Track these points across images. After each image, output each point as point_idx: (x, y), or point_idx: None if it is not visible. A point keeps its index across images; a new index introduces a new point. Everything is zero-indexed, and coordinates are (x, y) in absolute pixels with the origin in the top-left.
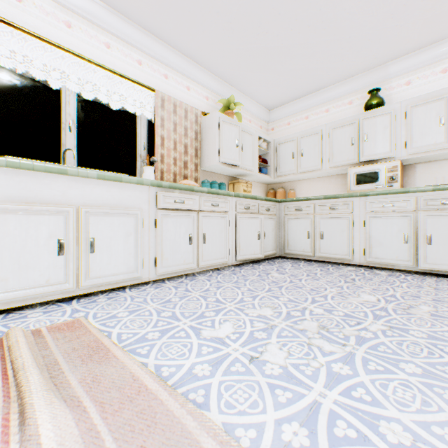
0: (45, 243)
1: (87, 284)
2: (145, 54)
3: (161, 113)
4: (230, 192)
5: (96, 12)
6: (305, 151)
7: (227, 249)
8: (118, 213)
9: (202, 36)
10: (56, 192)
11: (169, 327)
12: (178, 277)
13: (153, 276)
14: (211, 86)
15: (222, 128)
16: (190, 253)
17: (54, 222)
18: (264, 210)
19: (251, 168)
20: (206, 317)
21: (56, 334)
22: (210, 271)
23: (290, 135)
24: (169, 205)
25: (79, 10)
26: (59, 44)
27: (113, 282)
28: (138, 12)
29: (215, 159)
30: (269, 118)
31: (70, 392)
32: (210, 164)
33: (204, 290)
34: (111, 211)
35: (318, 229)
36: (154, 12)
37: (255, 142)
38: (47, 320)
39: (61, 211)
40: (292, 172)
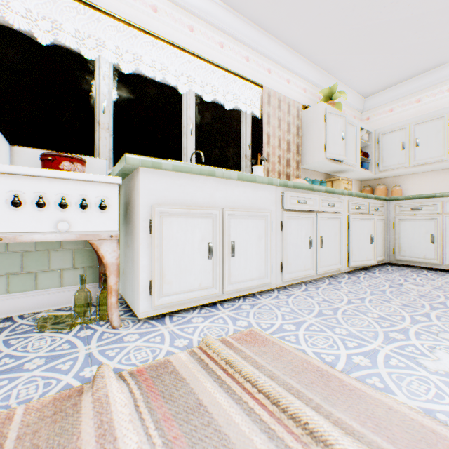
0: (197, 247)
1: (229, 289)
2: (252, 50)
3: (267, 110)
4: (344, 191)
5: (214, 12)
6: (422, 140)
7: (340, 254)
8: (252, 216)
9: (315, 20)
10: (205, 194)
11: (367, 350)
12: (296, 284)
13: (279, 282)
14: (309, 76)
15: (328, 120)
16: (308, 258)
17: (204, 226)
18: (373, 210)
19: (354, 163)
20: (397, 340)
21: (251, 348)
22: (323, 278)
23: (398, 123)
24: (293, 206)
25: (200, 13)
26: (186, 48)
27: (249, 288)
28: (253, 5)
29: (320, 155)
30: (364, 107)
31: (367, 440)
32: (313, 161)
33: (346, 301)
34: (247, 213)
35: (448, 232)
36: (270, 2)
37: (356, 134)
38: (217, 328)
39: (210, 213)
40: (402, 165)
